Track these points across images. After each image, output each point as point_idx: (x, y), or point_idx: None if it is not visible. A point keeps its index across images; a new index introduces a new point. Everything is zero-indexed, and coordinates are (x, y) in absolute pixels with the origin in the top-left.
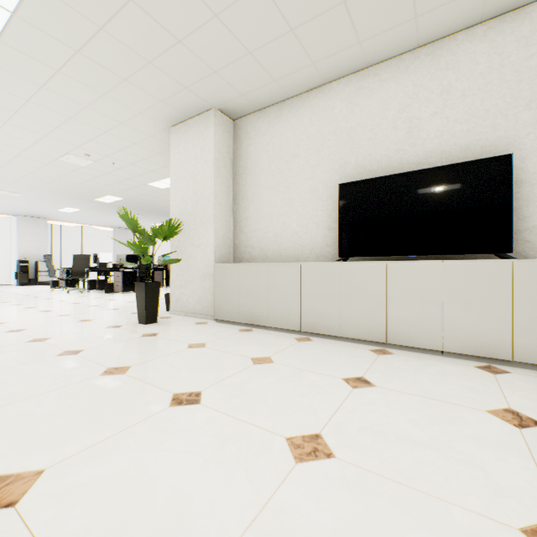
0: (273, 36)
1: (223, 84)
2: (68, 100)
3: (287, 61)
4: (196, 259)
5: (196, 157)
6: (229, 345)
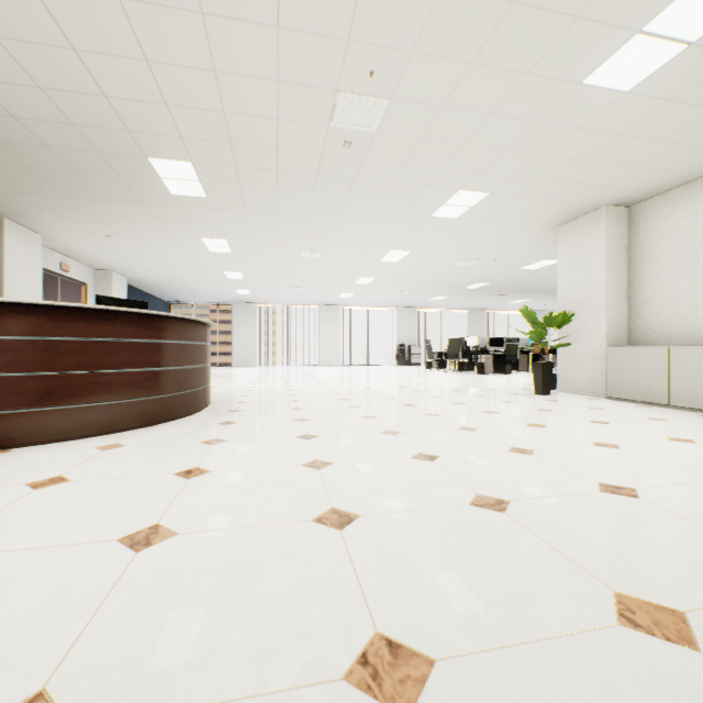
0: (671, 155)
1: (617, 191)
2: (480, 232)
3: (691, 160)
4: (585, 343)
5: (585, 251)
6: (625, 411)
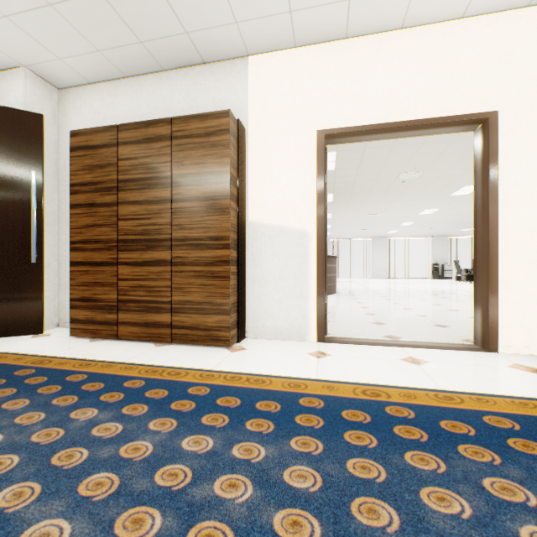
0: None
1: None
2: None
3: None
4: None
5: None
6: None
